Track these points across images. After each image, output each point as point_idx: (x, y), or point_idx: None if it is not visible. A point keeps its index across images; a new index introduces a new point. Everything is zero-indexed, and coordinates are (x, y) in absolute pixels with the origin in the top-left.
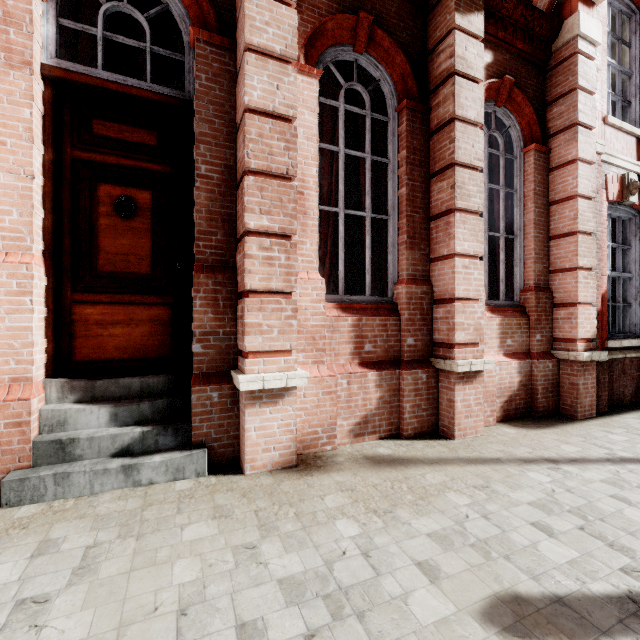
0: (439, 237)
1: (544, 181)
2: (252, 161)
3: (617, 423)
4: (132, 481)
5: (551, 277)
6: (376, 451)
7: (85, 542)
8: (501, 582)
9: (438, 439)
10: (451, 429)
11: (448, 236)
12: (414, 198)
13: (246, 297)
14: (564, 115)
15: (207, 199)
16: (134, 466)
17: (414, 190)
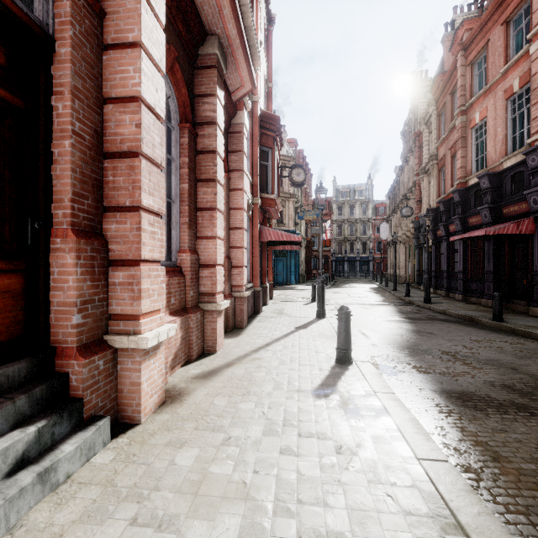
0: (205, 223)
1: (228, 195)
2: (145, 147)
3: (257, 326)
4: (49, 487)
5: (231, 251)
6: (192, 373)
7: (119, 527)
8: (308, 389)
9: (209, 355)
10: (214, 347)
11: (212, 224)
12: (191, 193)
13: (134, 265)
14: (237, 162)
15: (80, 159)
16: (51, 468)
17: (191, 188)
